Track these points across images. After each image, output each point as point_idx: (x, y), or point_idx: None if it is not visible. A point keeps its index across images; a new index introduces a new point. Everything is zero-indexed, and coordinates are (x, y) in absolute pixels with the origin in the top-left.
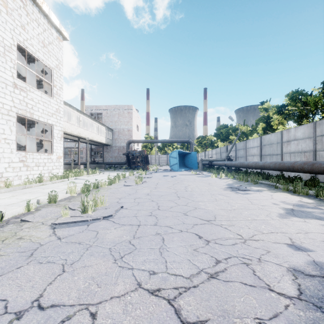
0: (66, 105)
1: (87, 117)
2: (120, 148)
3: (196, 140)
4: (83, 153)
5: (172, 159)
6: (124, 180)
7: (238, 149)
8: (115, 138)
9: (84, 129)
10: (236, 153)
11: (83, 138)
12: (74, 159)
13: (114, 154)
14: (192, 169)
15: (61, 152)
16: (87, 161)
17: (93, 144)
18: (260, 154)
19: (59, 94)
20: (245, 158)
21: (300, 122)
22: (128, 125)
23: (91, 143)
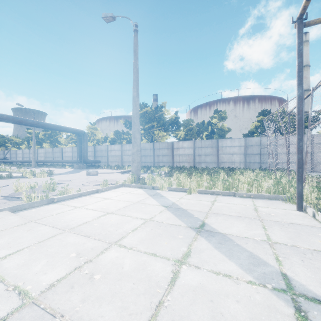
0: None
1: None
2: None
3: None
4: None
5: None
6: None
7: (12, 153)
8: None
9: None
10: (10, 155)
11: None
12: None
13: None
14: None
15: None
16: None
17: None
18: (23, 157)
19: None
20: (16, 158)
21: (41, 145)
22: None
23: None
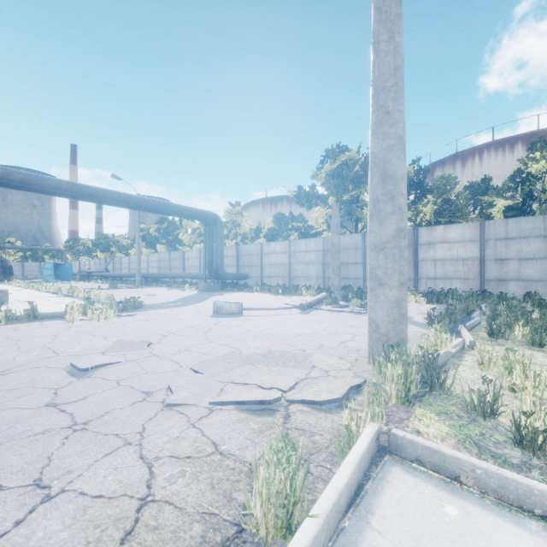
0: None
1: None
2: None
3: (64, 244)
4: None
5: (46, 270)
6: None
7: (115, 263)
8: None
9: None
10: (114, 266)
11: None
12: None
13: None
14: (67, 281)
15: None
16: None
17: None
18: (129, 268)
19: None
20: (120, 270)
21: (155, 248)
22: None
23: None
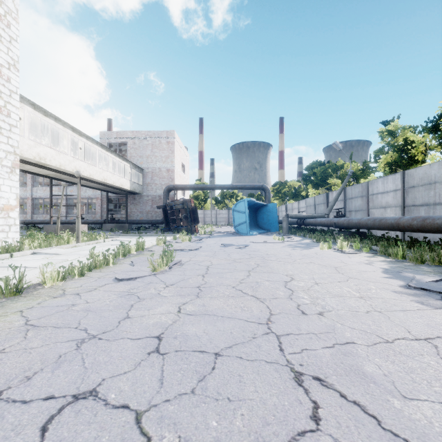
0: (48, 116)
1: (94, 143)
2: (155, 198)
3: (271, 188)
4: (96, 205)
5: (238, 214)
6: (136, 257)
7: (349, 198)
8: (147, 182)
9: (88, 163)
10: (345, 204)
11: (88, 180)
12: (83, 215)
13: (145, 207)
14: (269, 231)
15: (13, 198)
16: (77, 217)
17: (112, 192)
18: (403, 204)
19: (7, 77)
20: (365, 213)
21: None
22: (168, 162)
23: (108, 190)
